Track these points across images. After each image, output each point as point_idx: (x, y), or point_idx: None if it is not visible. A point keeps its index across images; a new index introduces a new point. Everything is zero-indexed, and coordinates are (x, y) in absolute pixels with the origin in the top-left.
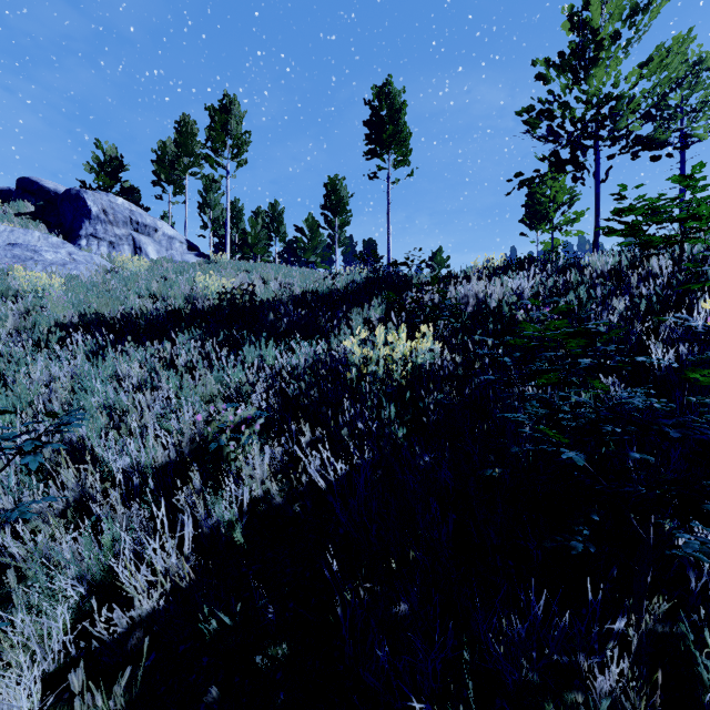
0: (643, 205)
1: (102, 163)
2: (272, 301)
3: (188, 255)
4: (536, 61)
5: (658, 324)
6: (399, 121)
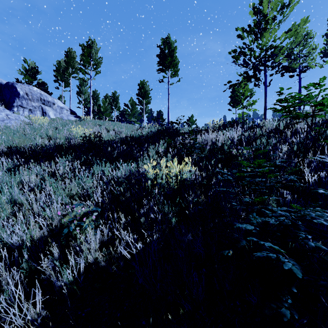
0: (291, 98)
1: (27, 70)
2: (110, 140)
3: (70, 116)
4: (237, 28)
5: (302, 157)
6: (173, 55)
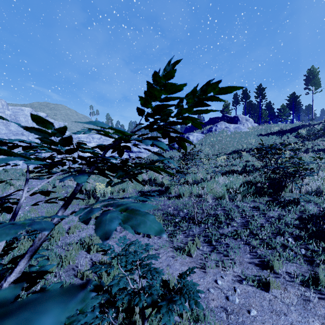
0: None
1: (225, 105)
2: (285, 129)
3: (255, 124)
4: None
5: None
6: (316, 77)
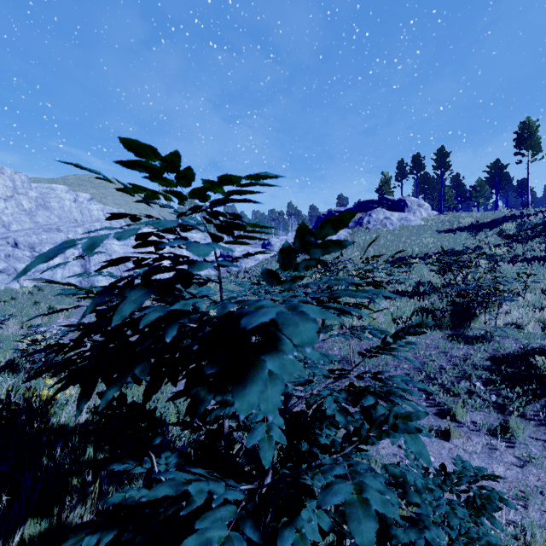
0: None
1: (384, 180)
2: (482, 222)
3: (433, 211)
4: None
5: None
6: (534, 136)
